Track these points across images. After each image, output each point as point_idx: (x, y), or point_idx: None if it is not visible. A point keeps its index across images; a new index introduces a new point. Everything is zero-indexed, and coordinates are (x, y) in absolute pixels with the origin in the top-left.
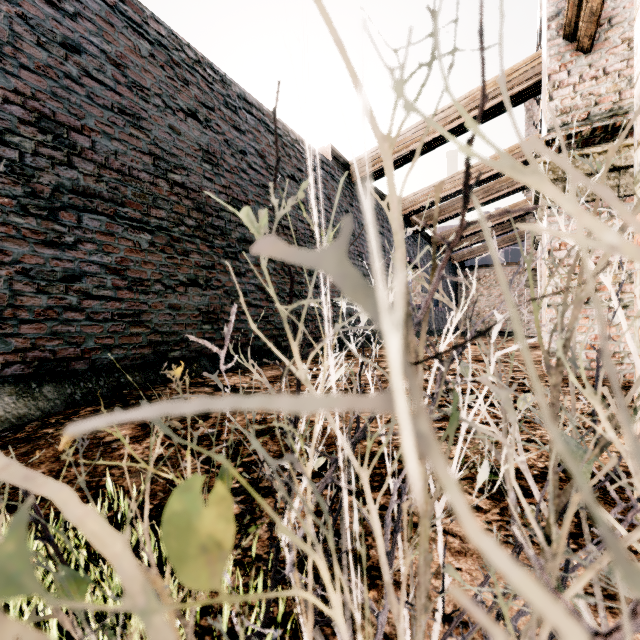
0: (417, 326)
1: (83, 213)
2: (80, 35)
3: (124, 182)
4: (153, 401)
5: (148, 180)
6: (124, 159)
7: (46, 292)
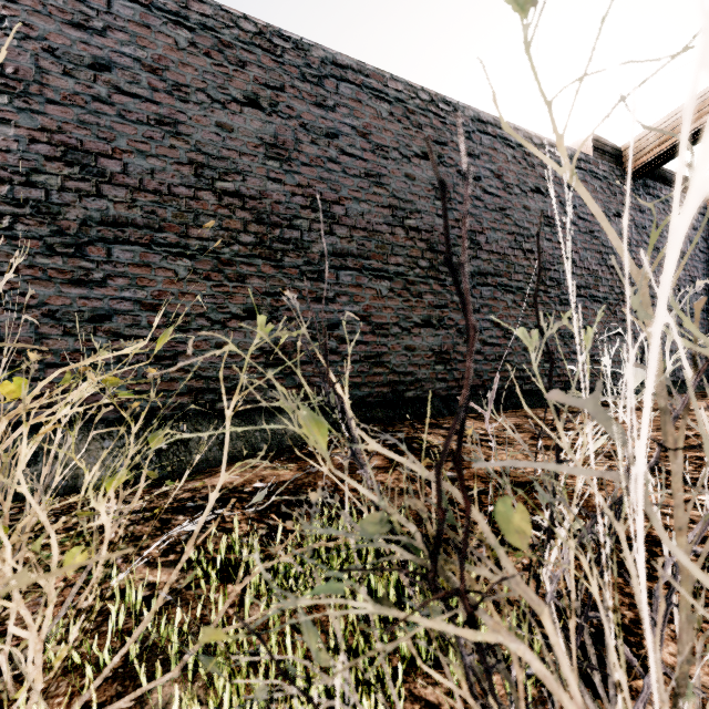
0: (675, 419)
1: (340, 271)
2: (338, 122)
3: (369, 237)
4: (394, 437)
5: (387, 231)
6: (369, 217)
7: (316, 339)
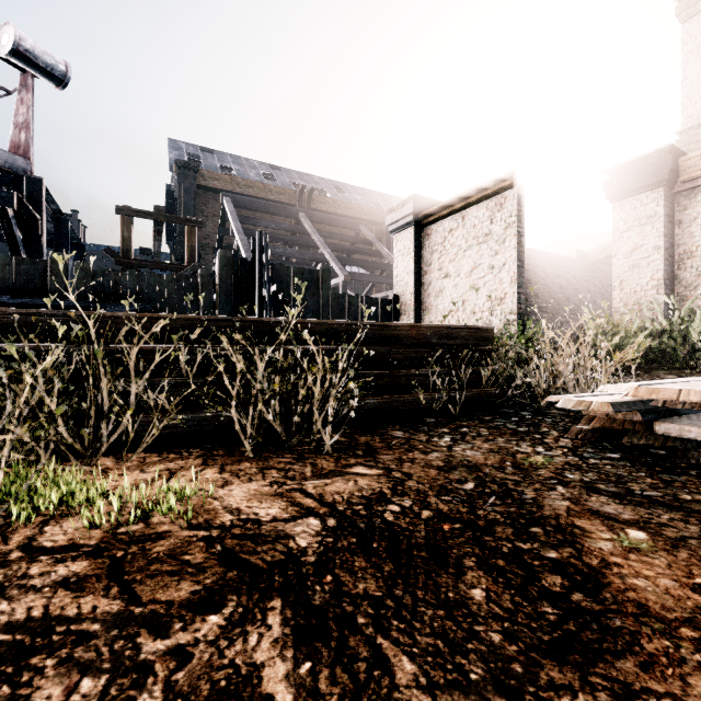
0: None
1: None
2: None
3: None
4: None
5: None
6: None
7: None
